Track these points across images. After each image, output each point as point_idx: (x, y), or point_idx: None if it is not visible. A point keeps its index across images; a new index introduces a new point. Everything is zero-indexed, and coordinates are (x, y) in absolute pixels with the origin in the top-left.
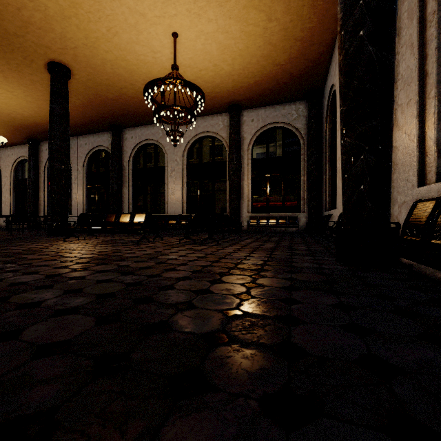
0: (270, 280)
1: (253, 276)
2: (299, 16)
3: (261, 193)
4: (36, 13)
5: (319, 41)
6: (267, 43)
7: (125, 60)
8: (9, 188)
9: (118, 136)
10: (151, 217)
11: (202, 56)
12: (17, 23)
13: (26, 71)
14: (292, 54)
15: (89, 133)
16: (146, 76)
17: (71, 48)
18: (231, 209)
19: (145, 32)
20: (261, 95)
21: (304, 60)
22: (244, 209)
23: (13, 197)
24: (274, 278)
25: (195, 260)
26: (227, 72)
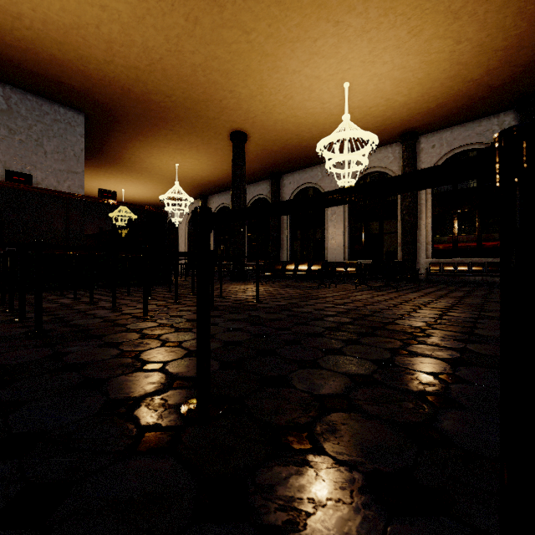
0: (459, 314)
1: (442, 311)
2: (499, 28)
3: (444, 231)
4: (232, 100)
5: (532, 43)
6: (455, 64)
7: (295, 117)
8: (185, 239)
9: (277, 184)
10: (327, 264)
11: (373, 95)
12: (217, 110)
13: (213, 142)
14: (491, 66)
15: (249, 183)
16: (312, 125)
17: (251, 118)
18: (404, 254)
19: (317, 90)
20: (446, 116)
21: (509, 67)
22: (422, 254)
23: (187, 247)
24: (463, 313)
25: (383, 300)
26: (401, 102)
